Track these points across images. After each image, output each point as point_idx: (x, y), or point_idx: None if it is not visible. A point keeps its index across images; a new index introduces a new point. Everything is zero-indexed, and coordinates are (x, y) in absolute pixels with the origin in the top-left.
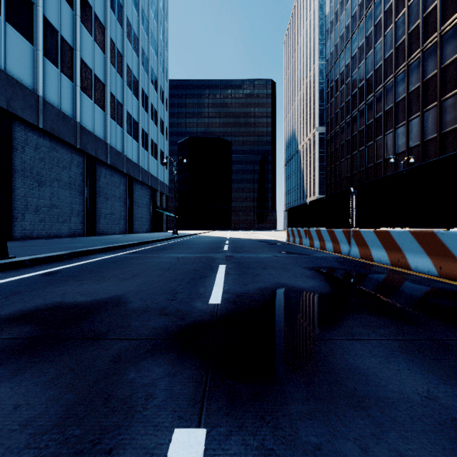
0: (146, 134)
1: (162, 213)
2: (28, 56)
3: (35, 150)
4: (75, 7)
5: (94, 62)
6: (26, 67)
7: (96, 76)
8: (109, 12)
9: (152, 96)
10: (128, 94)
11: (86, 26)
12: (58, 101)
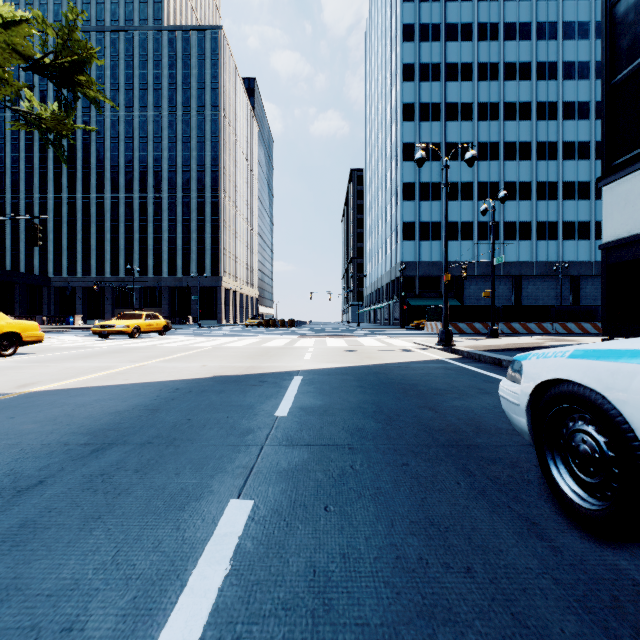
0: None
1: None
2: (587, 246)
3: (591, 285)
4: None
5: None
6: (586, 252)
7: None
8: None
9: None
10: None
11: None
12: None
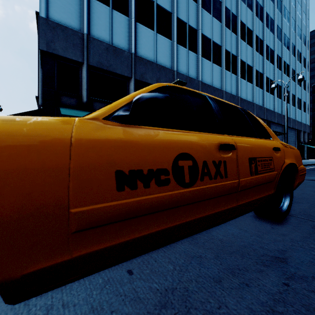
0: (293, 96)
1: (303, 146)
2: (251, 89)
3: None
4: (263, 54)
5: (269, 73)
6: (250, 94)
7: (270, 79)
8: (276, 41)
9: (297, 68)
10: (284, 77)
11: (267, 58)
12: (258, 101)
